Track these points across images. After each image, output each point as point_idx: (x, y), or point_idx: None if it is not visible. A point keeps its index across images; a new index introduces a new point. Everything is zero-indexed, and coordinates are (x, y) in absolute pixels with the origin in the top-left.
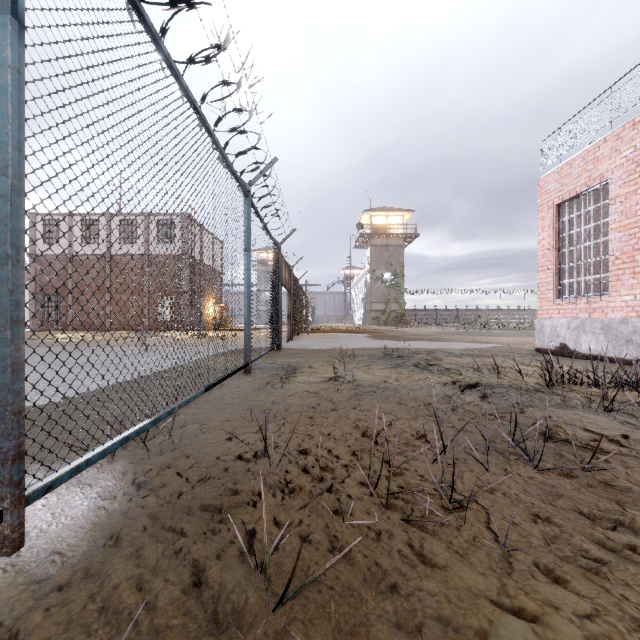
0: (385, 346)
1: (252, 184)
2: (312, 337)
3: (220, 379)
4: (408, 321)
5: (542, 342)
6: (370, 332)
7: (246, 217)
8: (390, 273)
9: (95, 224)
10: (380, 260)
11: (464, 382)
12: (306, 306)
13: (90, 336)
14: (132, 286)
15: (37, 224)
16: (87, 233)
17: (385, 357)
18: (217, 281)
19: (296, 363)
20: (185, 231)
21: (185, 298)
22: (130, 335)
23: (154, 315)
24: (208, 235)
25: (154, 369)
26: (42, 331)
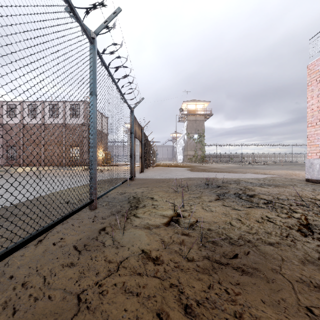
0: (202, 176)
1: (97, 32)
2: (155, 170)
3: (16, 245)
4: (207, 160)
5: (312, 175)
6: (188, 167)
7: (90, 62)
8: (197, 135)
9: (35, 107)
10: (192, 128)
11: (317, 227)
12: (152, 152)
13: (25, 169)
14: (56, 141)
15: (3, 107)
16: (33, 112)
17: (208, 187)
18: (104, 139)
19: (141, 194)
20: (85, 110)
21: (85, 148)
22: (50, 168)
23: (68, 157)
24: (99, 114)
25: (14, 203)
26: (5, 166)
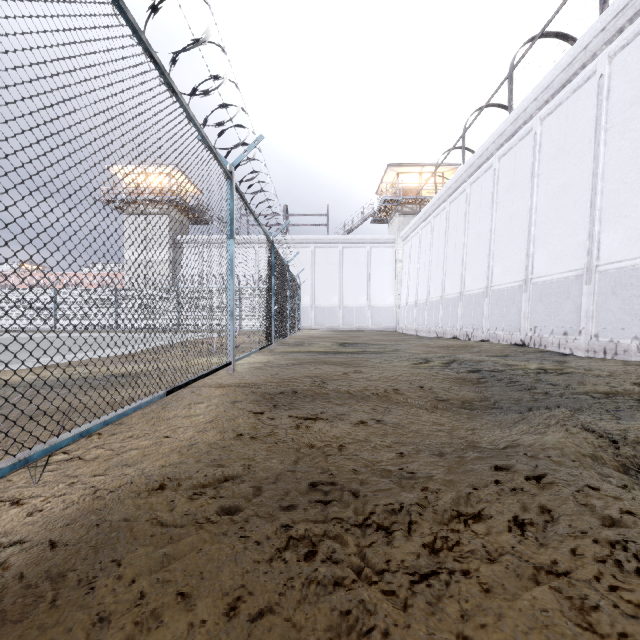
0: None
1: None
2: None
3: None
4: None
5: None
6: None
7: None
8: None
9: None
10: None
11: None
12: None
13: None
14: None
15: None
16: None
17: None
18: None
19: None
20: None
21: None
22: None
23: None
24: None
25: None
26: None
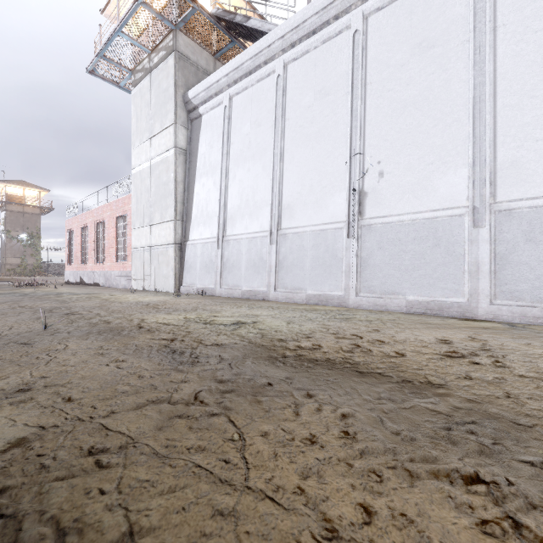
0: None
1: None
2: None
3: None
4: (43, 272)
5: (65, 279)
6: None
7: None
8: (27, 234)
9: None
10: (16, 223)
11: None
12: None
13: None
14: None
15: None
16: None
17: None
18: None
19: None
20: None
21: None
22: None
23: None
24: None
25: None
26: None
